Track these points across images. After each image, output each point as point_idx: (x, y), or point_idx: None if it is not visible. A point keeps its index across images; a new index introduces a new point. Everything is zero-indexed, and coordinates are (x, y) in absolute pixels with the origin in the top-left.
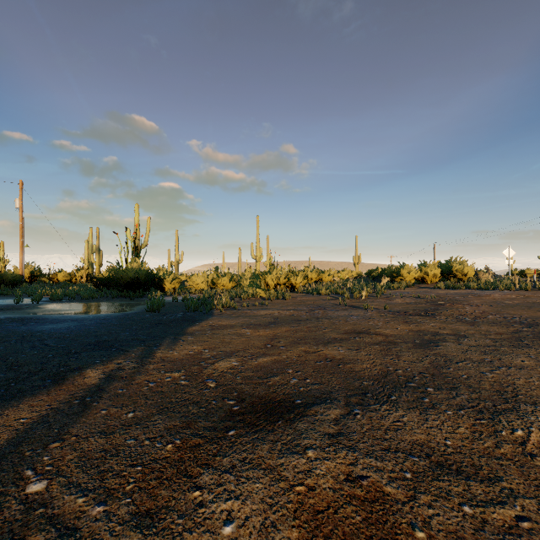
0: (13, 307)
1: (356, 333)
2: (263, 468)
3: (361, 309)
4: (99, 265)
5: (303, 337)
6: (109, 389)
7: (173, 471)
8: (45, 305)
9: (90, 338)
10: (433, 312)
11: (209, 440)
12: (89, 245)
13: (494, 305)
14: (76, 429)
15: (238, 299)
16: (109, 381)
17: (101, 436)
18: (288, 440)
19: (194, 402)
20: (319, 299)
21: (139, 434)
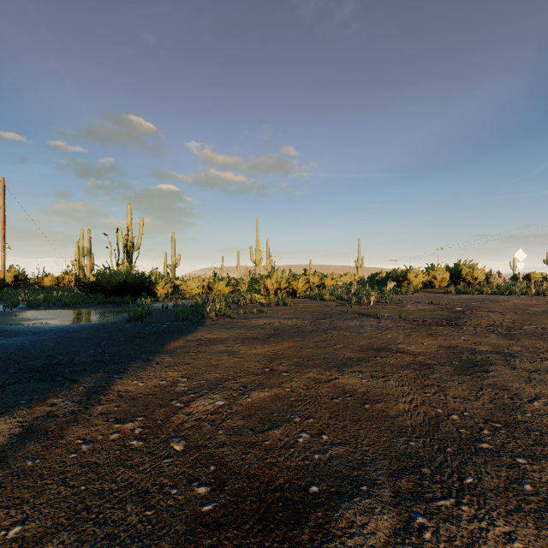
0: None
1: (375, 350)
2: None
3: (372, 317)
4: (91, 268)
5: (310, 357)
6: (13, 458)
7: None
8: (18, 313)
9: (39, 360)
10: (456, 321)
11: None
12: (80, 247)
13: (518, 312)
14: None
15: (235, 305)
16: (22, 441)
17: None
18: None
19: (139, 493)
20: (323, 306)
21: None
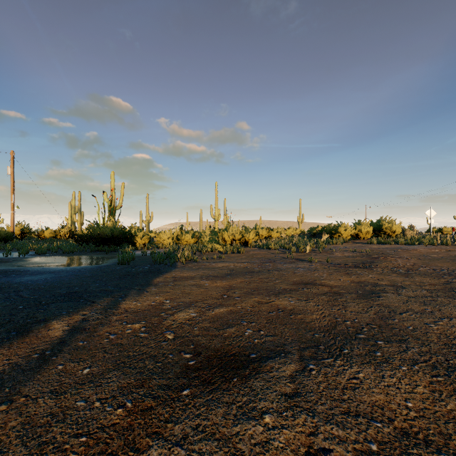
0: (1, 260)
1: (304, 284)
2: (217, 439)
3: (306, 261)
4: (81, 223)
5: (256, 288)
6: (70, 341)
7: (120, 442)
8: (30, 259)
9: (63, 289)
10: (370, 265)
11: (162, 402)
12: (72, 206)
13: (421, 258)
14: (27, 388)
15: (199, 252)
16: (71, 333)
17: (51, 397)
18: (244, 401)
19: (151, 356)
20: (269, 253)
21: (91, 395)
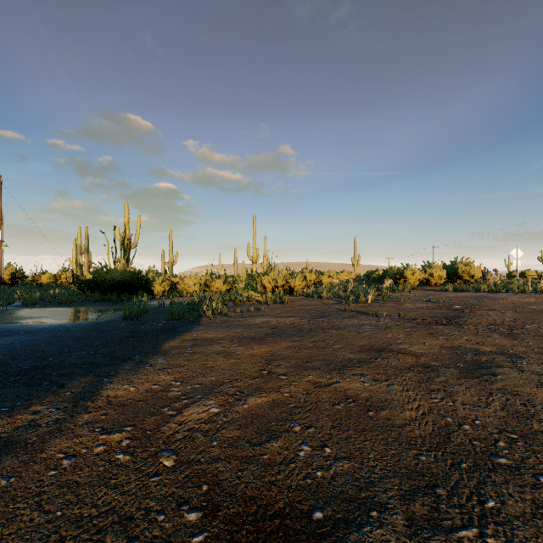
0: None
1: (376, 351)
2: None
3: (371, 316)
4: (88, 266)
5: (309, 358)
6: None
7: None
8: (13, 311)
9: (28, 361)
10: (456, 320)
11: None
12: (78, 245)
13: (518, 310)
14: None
15: (232, 303)
16: None
17: None
18: None
19: (122, 520)
20: (320, 304)
21: None
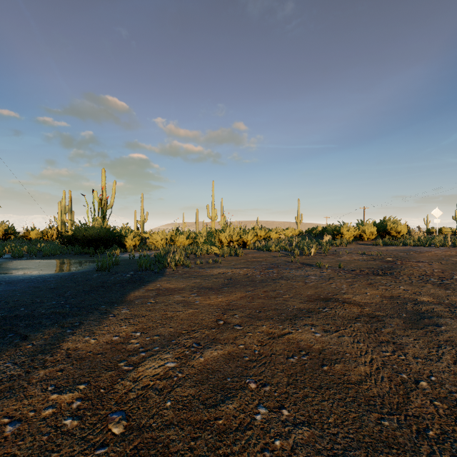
0: None
1: (322, 301)
2: None
3: (315, 267)
4: (71, 224)
5: (262, 308)
6: None
7: None
8: (1, 263)
9: (0, 312)
10: (391, 271)
11: None
12: (62, 206)
13: (443, 262)
14: None
15: (193, 255)
16: None
17: None
18: None
19: None
20: (270, 256)
21: None
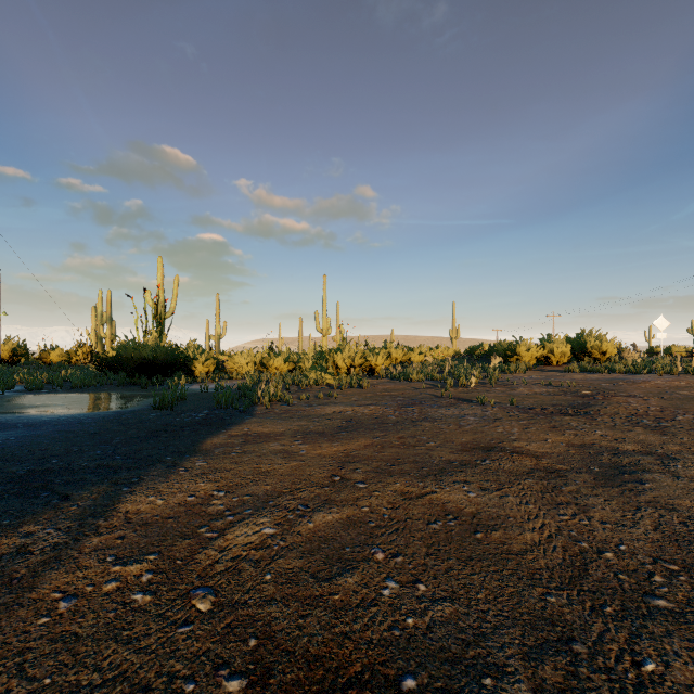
0: None
1: (483, 450)
2: None
3: (475, 404)
4: (112, 340)
5: (395, 460)
6: None
7: None
8: (12, 398)
9: (25, 464)
10: (586, 410)
11: None
12: (98, 313)
13: (665, 396)
14: None
15: (295, 387)
16: None
17: None
18: None
19: (134, 691)
20: (410, 388)
21: None
